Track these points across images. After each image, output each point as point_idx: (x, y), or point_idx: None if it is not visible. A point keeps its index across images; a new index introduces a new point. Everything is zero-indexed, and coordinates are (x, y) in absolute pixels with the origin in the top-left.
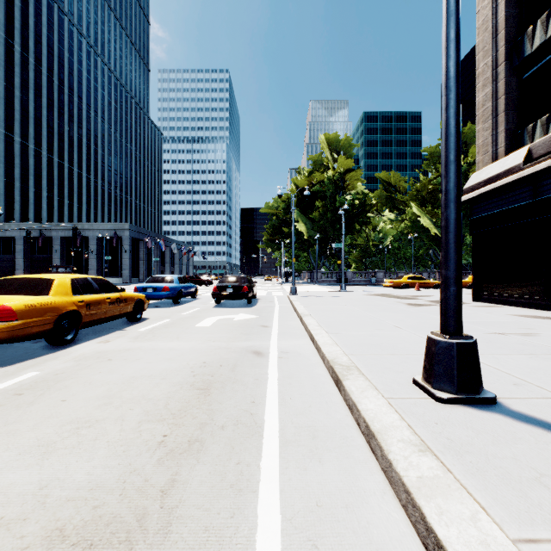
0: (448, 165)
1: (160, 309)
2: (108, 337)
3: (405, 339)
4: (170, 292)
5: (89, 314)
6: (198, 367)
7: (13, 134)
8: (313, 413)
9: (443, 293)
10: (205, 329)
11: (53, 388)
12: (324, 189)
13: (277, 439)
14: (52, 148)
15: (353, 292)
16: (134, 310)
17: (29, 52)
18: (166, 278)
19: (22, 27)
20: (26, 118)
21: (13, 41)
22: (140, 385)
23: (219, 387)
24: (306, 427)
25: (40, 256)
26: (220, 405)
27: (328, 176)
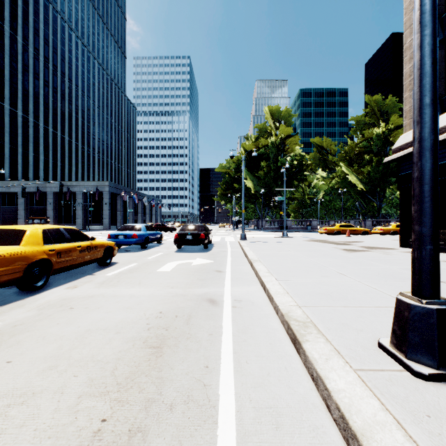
0: (423, 109)
1: (129, 253)
2: (77, 283)
3: (352, 288)
4: (139, 238)
5: (60, 261)
6: (154, 318)
7: (16, 109)
8: (273, 385)
9: (417, 251)
10: (165, 274)
11: (5, 344)
12: (268, 152)
13: (234, 429)
14: (47, 120)
15: (293, 238)
16: (104, 256)
17: (29, 44)
18: (135, 227)
19: (24, 23)
20: (26, 96)
21: (16, 35)
22: (93, 341)
23: (172, 345)
24: (266, 408)
25: (38, 208)
26: (171, 372)
27: (271, 141)
